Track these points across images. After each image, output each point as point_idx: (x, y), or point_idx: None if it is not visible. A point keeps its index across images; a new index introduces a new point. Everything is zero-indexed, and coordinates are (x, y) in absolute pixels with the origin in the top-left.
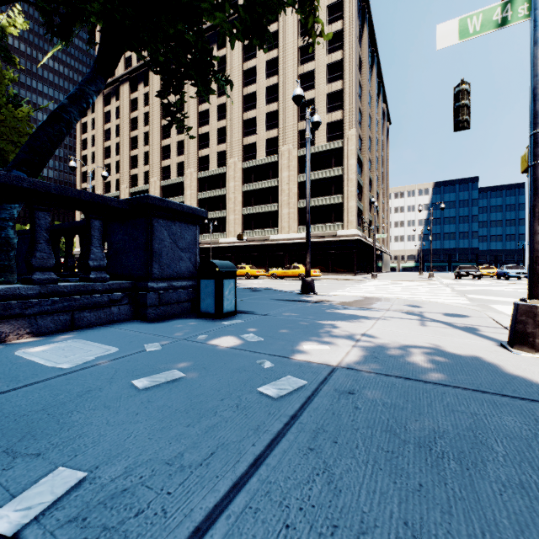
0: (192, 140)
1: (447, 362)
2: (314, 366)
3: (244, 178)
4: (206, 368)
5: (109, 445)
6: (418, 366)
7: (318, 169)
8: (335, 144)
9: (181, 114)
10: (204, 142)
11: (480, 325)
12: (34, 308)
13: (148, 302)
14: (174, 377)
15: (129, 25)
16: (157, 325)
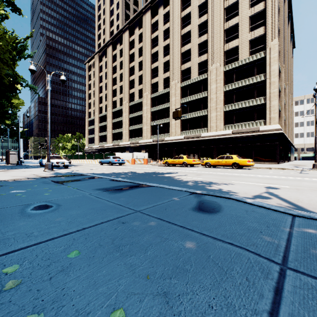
0: (147, 73)
1: None
2: None
3: (182, 93)
4: None
5: None
6: None
7: (241, 79)
8: (257, 55)
9: None
10: (155, 73)
11: None
12: None
13: None
14: None
15: None
16: None
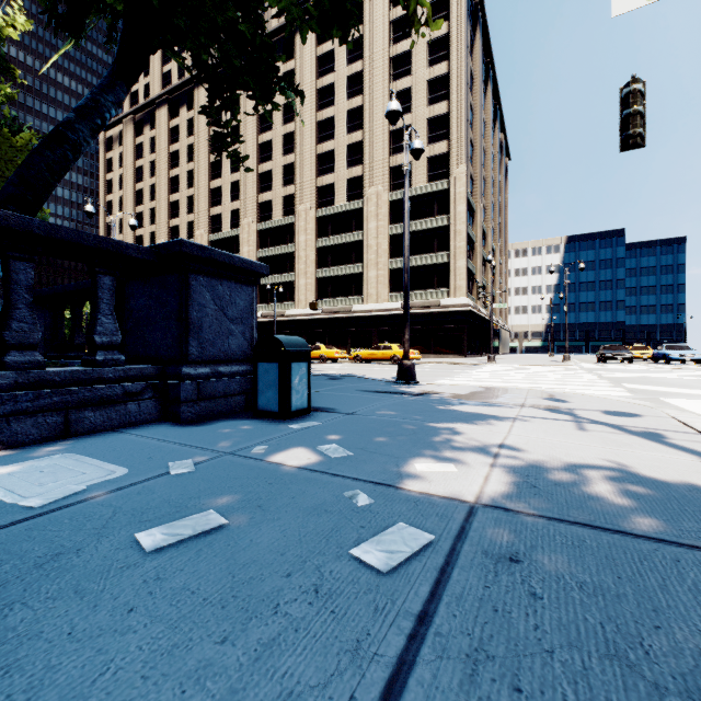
0: (250, 180)
1: (652, 495)
2: (439, 503)
3: (319, 230)
4: (263, 506)
5: (57, 697)
6: (608, 503)
7: (416, 218)
8: (438, 185)
9: (234, 137)
10: (265, 183)
11: (663, 429)
12: (6, 406)
13: (182, 396)
14: (208, 526)
15: (159, 7)
16: (194, 430)
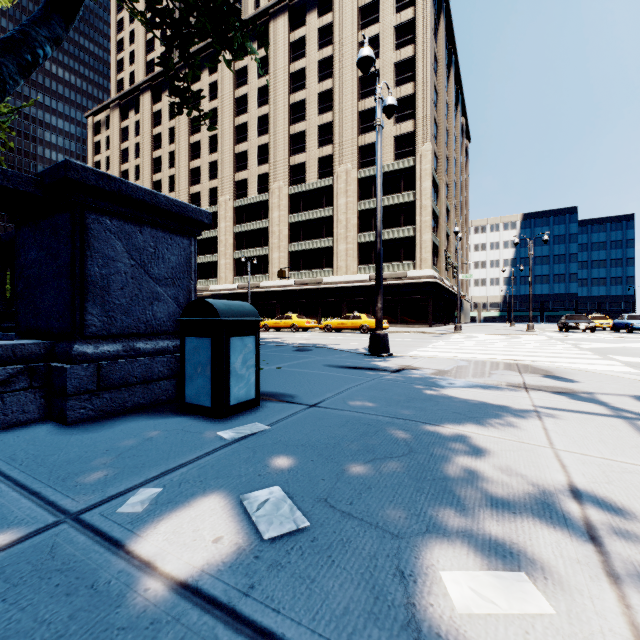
0: (227, 160)
1: None
2: None
3: (291, 206)
4: None
5: None
6: None
7: (384, 194)
8: (405, 162)
9: (194, 92)
10: (241, 163)
11: None
12: None
13: (69, 386)
14: None
15: None
16: (72, 441)
